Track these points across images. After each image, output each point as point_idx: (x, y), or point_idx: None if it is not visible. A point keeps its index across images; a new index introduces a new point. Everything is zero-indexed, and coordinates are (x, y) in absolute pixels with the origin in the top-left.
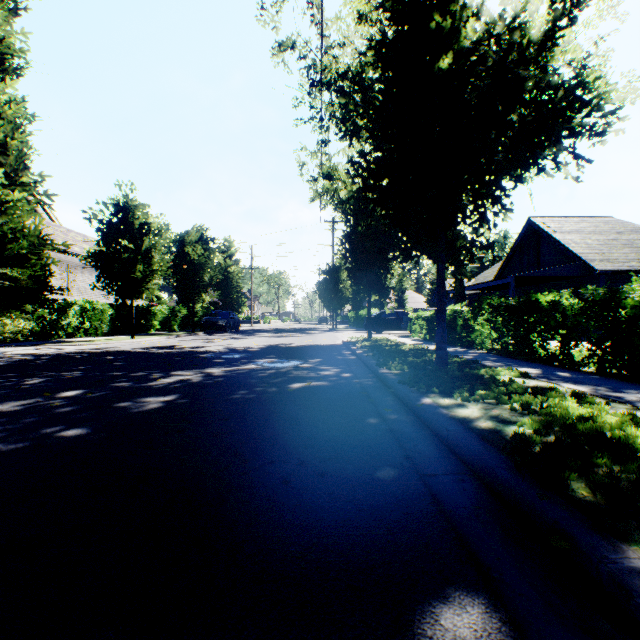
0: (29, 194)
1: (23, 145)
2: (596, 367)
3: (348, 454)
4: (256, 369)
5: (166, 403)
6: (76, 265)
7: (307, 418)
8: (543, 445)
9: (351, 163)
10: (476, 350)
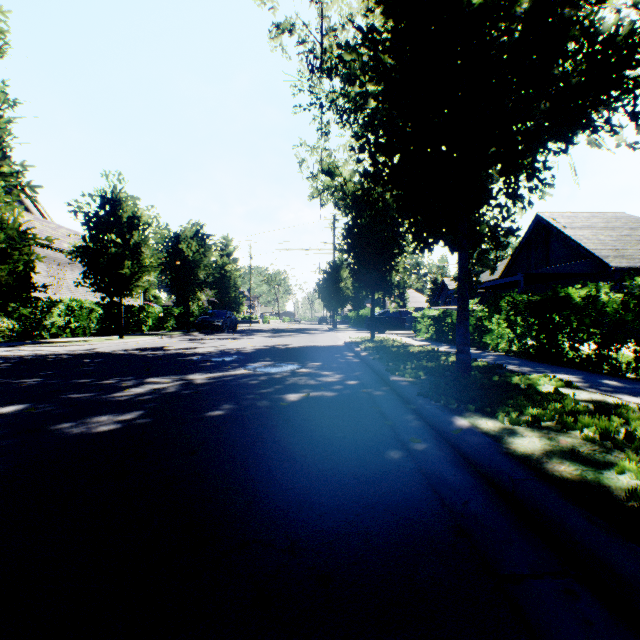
0: (10, 185)
1: (2, 132)
2: None
3: (366, 524)
4: (246, 375)
5: (121, 424)
6: (65, 262)
7: (303, 450)
8: None
9: (356, 136)
10: (492, 352)
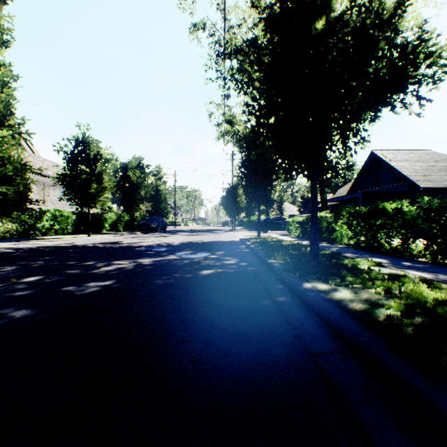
0: (14, 133)
1: (9, 97)
2: (430, 258)
3: (247, 333)
4: (176, 259)
5: (104, 287)
6: (50, 184)
7: (213, 300)
8: (415, 328)
9: (247, 106)
10: (337, 245)
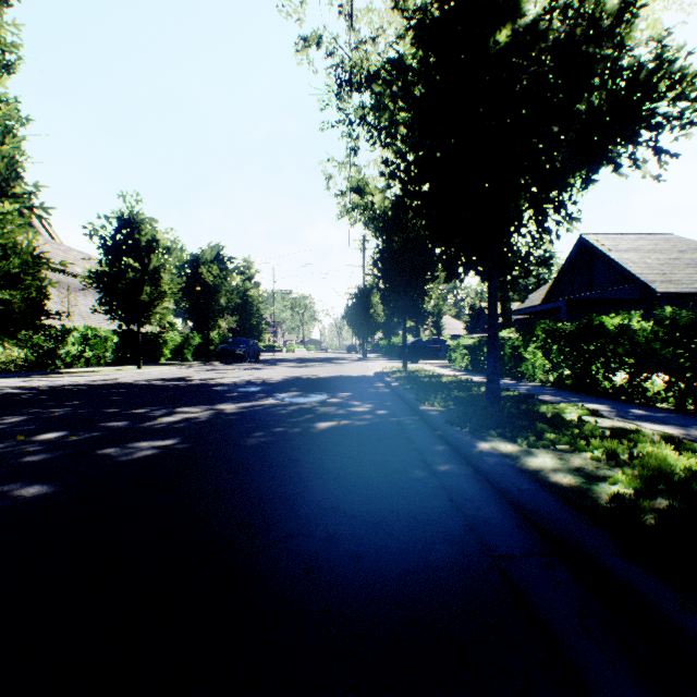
0: (23, 207)
1: (15, 151)
2: (675, 403)
3: (391, 523)
4: (276, 405)
5: (163, 449)
6: (78, 287)
7: (336, 469)
8: (659, 516)
9: (386, 164)
10: (528, 382)
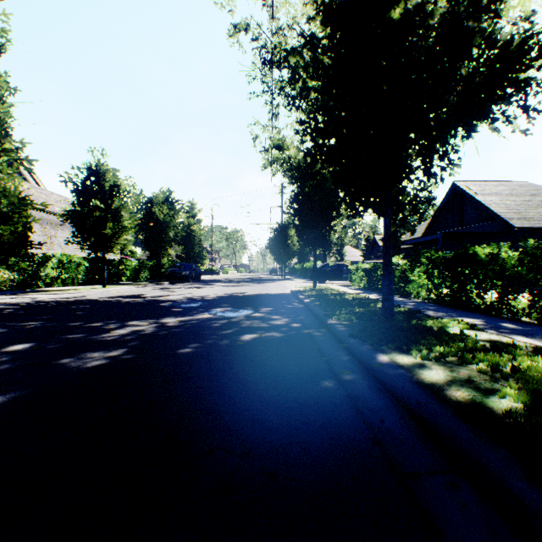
0: (11, 159)
1: (5, 115)
2: (537, 318)
3: (304, 436)
4: (210, 319)
5: (110, 359)
6: (57, 223)
7: (256, 380)
8: None
9: (300, 122)
10: (414, 299)
